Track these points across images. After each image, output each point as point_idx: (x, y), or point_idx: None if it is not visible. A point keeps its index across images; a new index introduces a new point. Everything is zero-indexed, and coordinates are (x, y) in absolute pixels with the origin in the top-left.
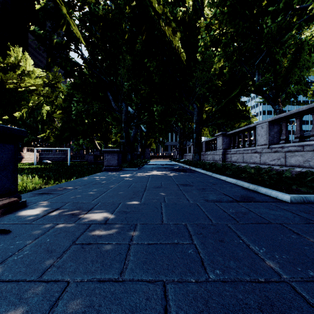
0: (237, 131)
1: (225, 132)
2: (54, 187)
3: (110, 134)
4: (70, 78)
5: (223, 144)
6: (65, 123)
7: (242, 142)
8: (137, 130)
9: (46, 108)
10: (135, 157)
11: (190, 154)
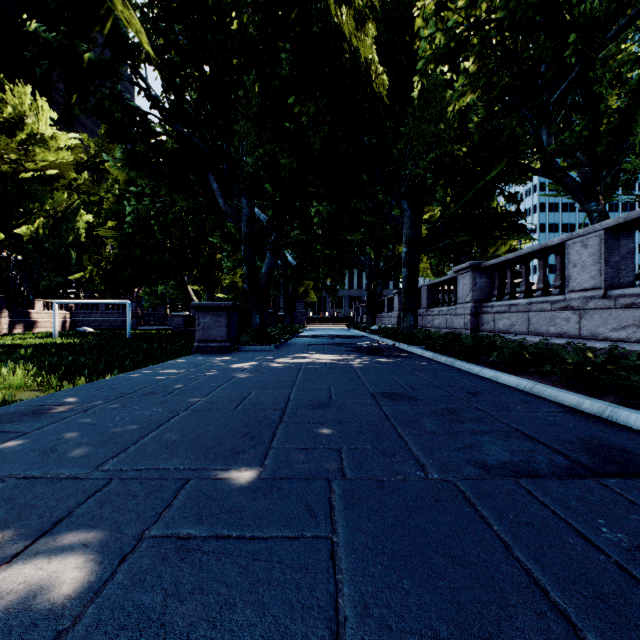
0: (512, 259)
1: (479, 262)
2: (26, 406)
3: (220, 272)
4: (120, 140)
5: (474, 291)
6: (123, 249)
7: (523, 284)
8: (275, 261)
9: (86, 218)
10: (271, 320)
11: (391, 314)
